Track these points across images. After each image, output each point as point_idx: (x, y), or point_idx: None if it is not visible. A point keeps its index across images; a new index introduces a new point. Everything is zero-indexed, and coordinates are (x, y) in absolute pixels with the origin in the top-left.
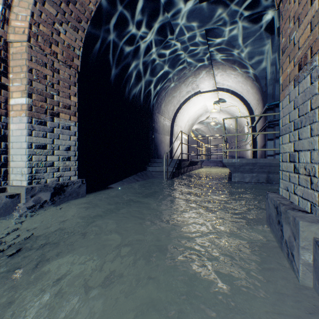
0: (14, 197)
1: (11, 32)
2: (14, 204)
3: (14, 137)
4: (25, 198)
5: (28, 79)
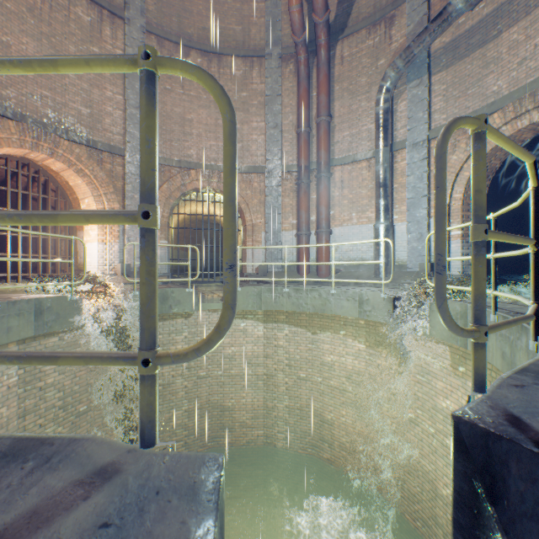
0: (458, 279)
1: (451, 200)
2: (458, 282)
3: (452, 250)
4: (462, 279)
5: (461, 221)
